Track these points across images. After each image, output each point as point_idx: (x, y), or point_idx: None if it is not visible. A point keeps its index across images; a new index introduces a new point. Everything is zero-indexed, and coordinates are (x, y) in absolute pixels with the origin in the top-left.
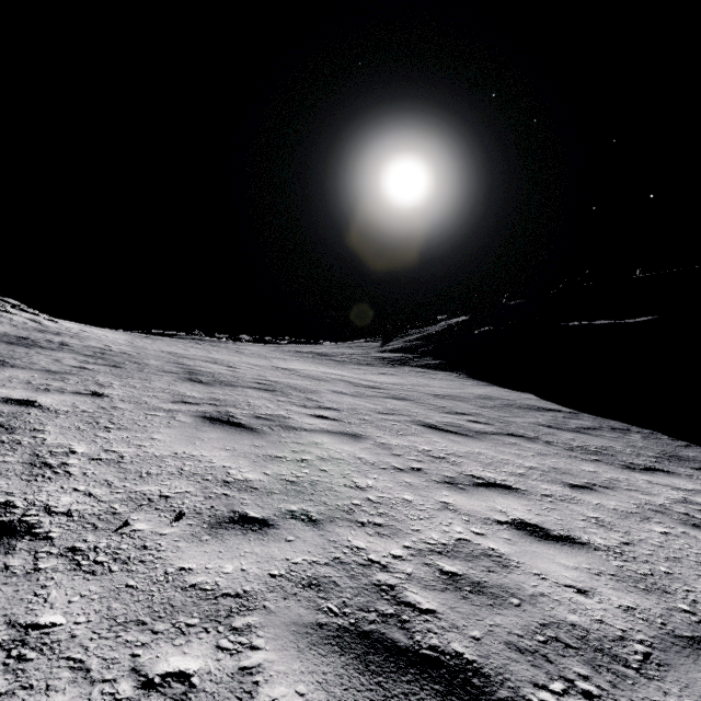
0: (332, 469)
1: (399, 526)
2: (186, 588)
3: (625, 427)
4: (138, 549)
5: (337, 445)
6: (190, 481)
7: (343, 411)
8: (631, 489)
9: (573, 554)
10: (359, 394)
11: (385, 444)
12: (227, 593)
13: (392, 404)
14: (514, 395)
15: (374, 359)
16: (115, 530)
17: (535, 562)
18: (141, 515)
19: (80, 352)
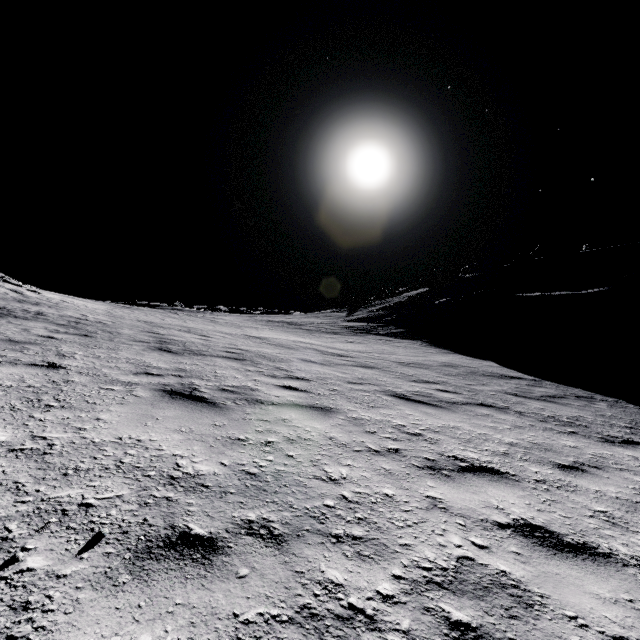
0: (300, 454)
1: (383, 539)
2: None
3: (589, 395)
4: (13, 610)
5: (306, 421)
6: (126, 479)
7: (312, 381)
8: (621, 468)
9: (602, 575)
10: (328, 363)
11: (356, 419)
12: None
13: (360, 373)
14: (476, 363)
15: (340, 328)
16: None
17: (562, 594)
18: (43, 540)
19: (54, 321)
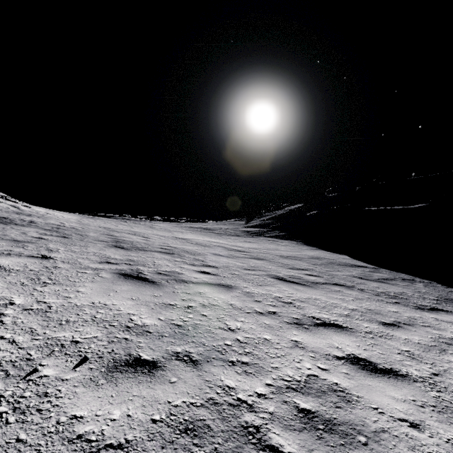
0: (210, 314)
1: (261, 364)
2: (73, 440)
3: (411, 278)
4: (39, 396)
5: (215, 294)
6: (99, 327)
7: (220, 268)
8: (425, 325)
9: (399, 387)
10: (231, 256)
11: (249, 292)
12: (110, 443)
13: (253, 263)
14: (334, 256)
15: (241, 232)
16: (24, 377)
17: (371, 396)
18: (51, 360)
19: (42, 227)
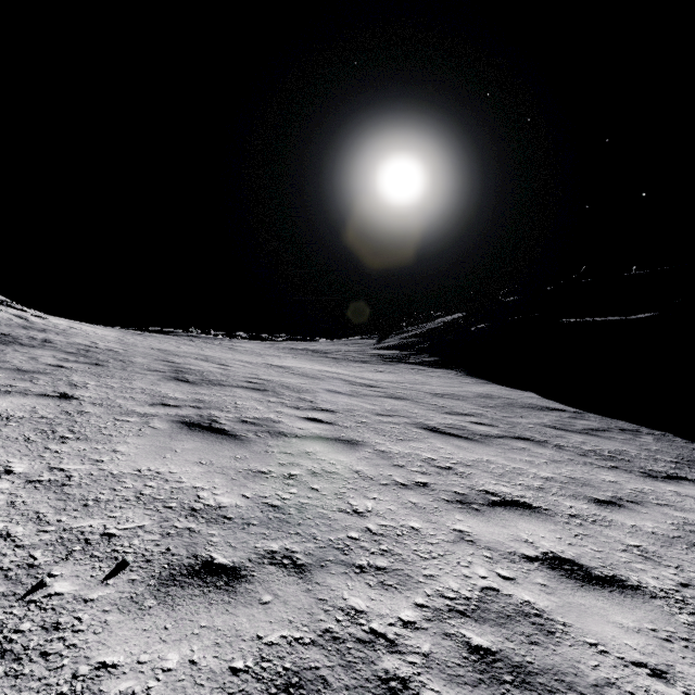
0: (324, 487)
1: (407, 570)
2: None
3: (635, 428)
4: (45, 630)
5: (331, 454)
6: (147, 510)
7: (338, 412)
8: (662, 503)
9: (628, 606)
10: (355, 394)
11: (384, 452)
12: None
13: (390, 404)
14: (515, 394)
15: (370, 356)
16: (22, 596)
17: (585, 623)
18: (68, 567)
19: (63, 349)
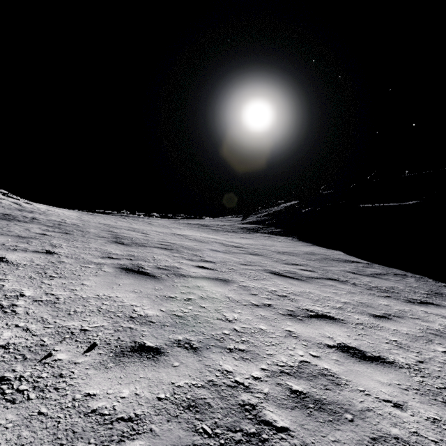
0: (209, 306)
1: (257, 351)
2: (88, 414)
3: (403, 273)
4: (55, 377)
5: (213, 287)
6: (105, 317)
7: (217, 263)
8: (415, 317)
9: (385, 372)
10: (228, 252)
11: (245, 286)
12: (121, 417)
13: (250, 258)
14: (329, 252)
15: (237, 228)
16: (40, 360)
17: (358, 380)
18: (63, 346)
19: (44, 223)
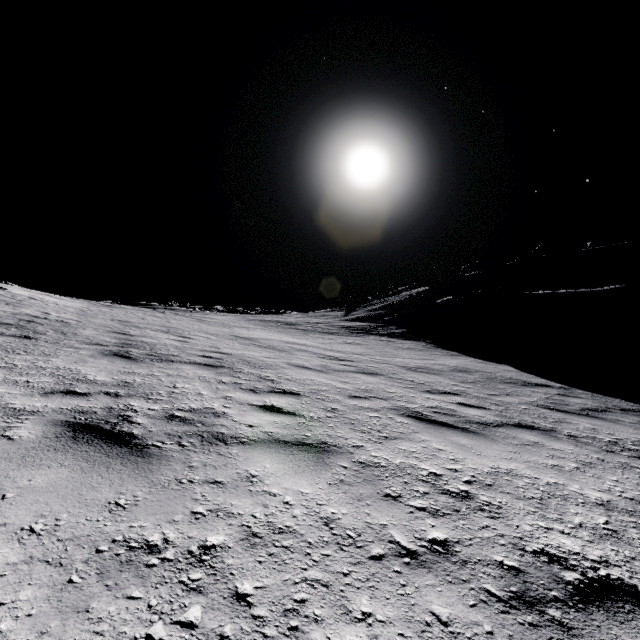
0: (264, 586)
1: None
2: None
3: (635, 408)
4: None
5: (288, 479)
6: None
7: (304, 396)
8: None
9: None
10: (324, 369)
11: (367, 465)
12: None
13: (363, 382)
14: (490, 367)
15: (338, 328)
16: None
17: None
18: None
19: None
